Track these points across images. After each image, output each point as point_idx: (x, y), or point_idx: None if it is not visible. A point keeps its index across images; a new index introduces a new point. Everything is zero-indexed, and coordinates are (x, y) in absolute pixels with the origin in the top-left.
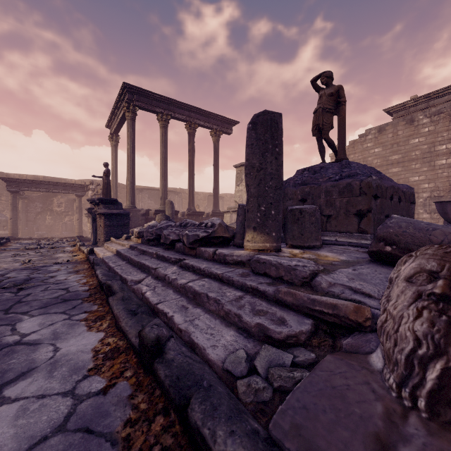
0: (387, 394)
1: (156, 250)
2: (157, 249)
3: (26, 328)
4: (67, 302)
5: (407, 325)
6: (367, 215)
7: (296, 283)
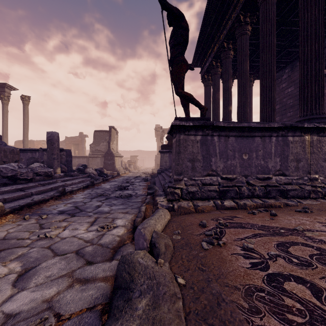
0: (98, 176)
1: (29, 184)
2: (22, 185)
3: (109, 186)
4: (98, 188)
5: (96, 172)
6: (18, 162)
7: (78, 175)
